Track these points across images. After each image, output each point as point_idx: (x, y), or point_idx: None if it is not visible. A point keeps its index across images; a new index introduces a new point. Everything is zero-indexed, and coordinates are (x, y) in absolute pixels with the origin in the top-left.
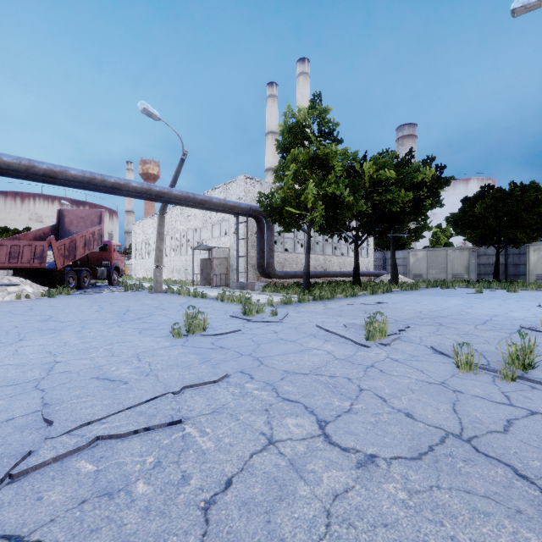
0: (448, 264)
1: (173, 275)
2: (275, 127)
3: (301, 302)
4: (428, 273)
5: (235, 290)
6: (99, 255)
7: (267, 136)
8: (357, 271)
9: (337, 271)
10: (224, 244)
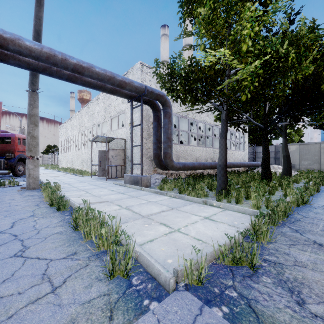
0: (321, 156)
1: (82, 166)
2: (167, 57)
3: (257, 239)
4: (301, 164)
5: (128, 184)
6: (2, 147)
7: (161, 64)
8: (268, 162)
9: (228, 162)
10: (121, 135)
